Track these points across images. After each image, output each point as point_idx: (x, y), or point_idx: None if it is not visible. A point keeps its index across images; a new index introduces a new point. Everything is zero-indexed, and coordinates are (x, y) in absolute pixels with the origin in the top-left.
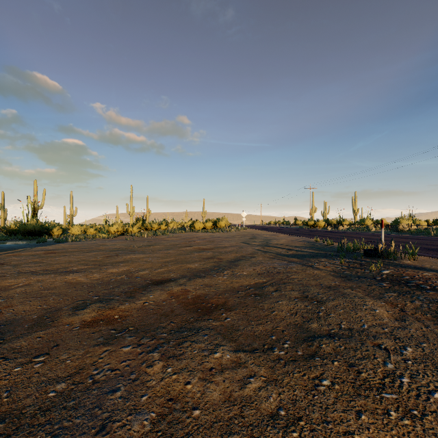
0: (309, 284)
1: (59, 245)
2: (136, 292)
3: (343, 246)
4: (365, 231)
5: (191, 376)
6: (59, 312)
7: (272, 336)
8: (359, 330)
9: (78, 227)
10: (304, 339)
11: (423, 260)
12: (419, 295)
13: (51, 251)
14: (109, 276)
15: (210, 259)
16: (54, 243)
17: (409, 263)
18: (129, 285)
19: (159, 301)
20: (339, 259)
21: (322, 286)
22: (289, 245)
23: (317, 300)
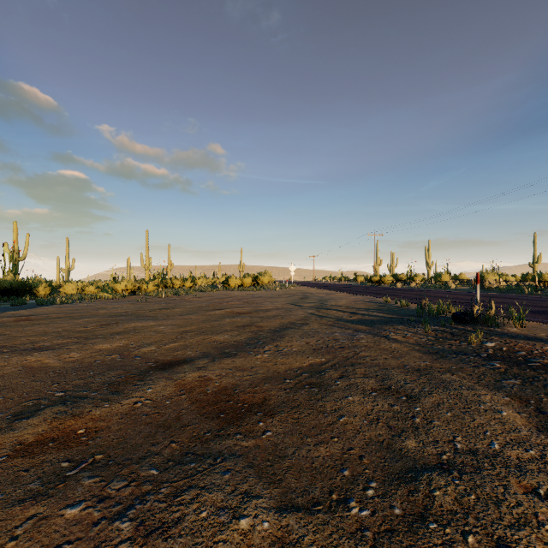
0: (388, 365)
1: (42, 308)
2: (127, 383)
3: (424, 308)
4: (443, 289)
5: None
6: None
7: (344, 469)
8: (488, 453)
9: (73, 284)
10: (399, 475)
11: (533, 327)
12: None
13: (25, 317)
14: (94, 355)
15: (246, 327)
16: (35, 306)
17: (516, 331)
18: (120, 370)
19: (160, 399)
20: (422, 326)
21: (408, 368)
22: (352, 307)
23: (406, 394)
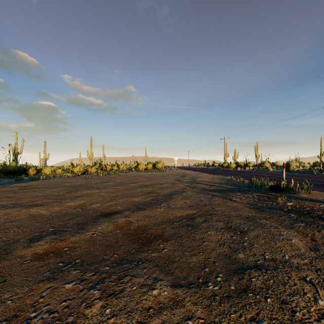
0: (231, 215)
1: (32, 182)
2: (87, 224)
3: (253, 183)
4: (265, 171)
5: (129, 319)
6: (16, 244)
7: (205, 268)
8: (282, 261)
9: (49, 168)
10: (234, 271)
11: (316, 194)
12: (323, 225)
13: (24, 187)
14: (66, 208)
15: (150, 193)
16: (28, 181)
17: (306, 196)
18: (82, 217)
19: (105, 232)
20: (251, 193)
21: (242, 217)
22: (211, 182)
23: (240, 231)
